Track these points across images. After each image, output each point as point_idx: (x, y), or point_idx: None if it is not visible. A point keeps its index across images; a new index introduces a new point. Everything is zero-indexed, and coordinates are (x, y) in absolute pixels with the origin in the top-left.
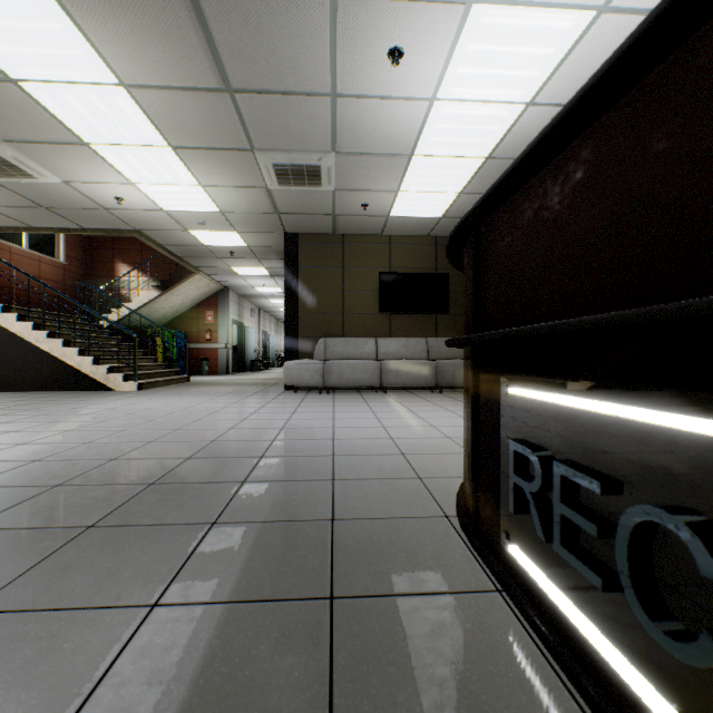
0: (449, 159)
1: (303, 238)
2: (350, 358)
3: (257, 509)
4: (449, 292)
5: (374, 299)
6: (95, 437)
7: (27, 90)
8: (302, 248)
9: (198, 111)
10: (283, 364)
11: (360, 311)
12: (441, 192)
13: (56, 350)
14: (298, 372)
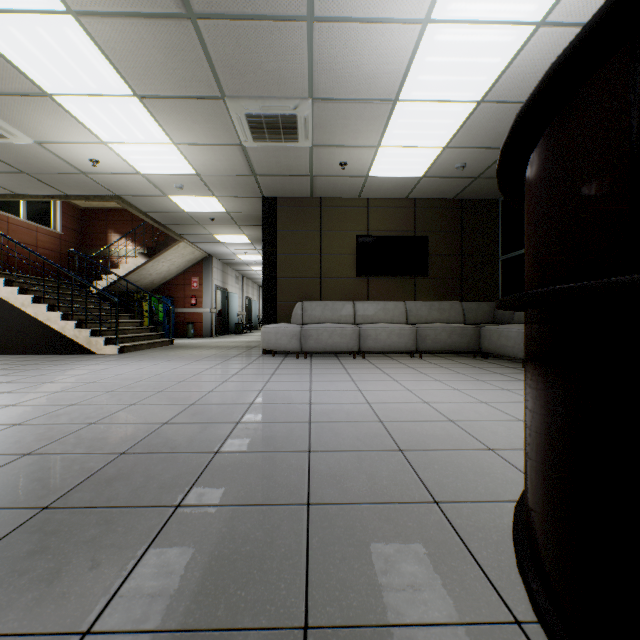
0: (437, 105)
1: (281, 202)
2: (327, 322)
3: (177, 586)
4: (428, 255)
5: (352, 262)
6: (32, 415)
7: None
8: (279, 213)
9: (160, 48)
10: None
11: (337, 275)
12: (424, 146)
13: (40, 314)
14: (274, 336)
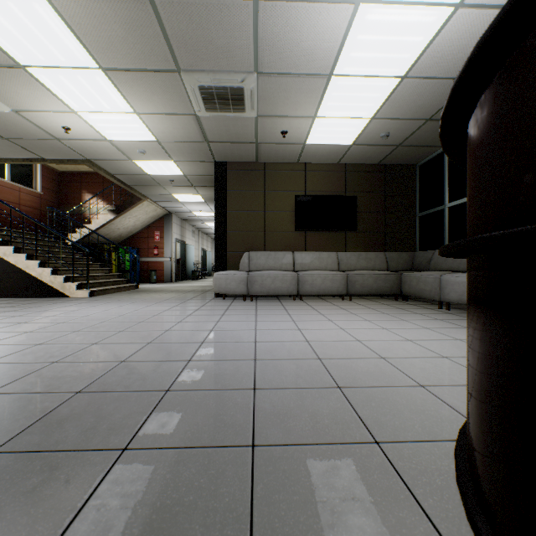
0: (366, 80)
1: (230, 166)
2: (270, 269)
3: None
4: (356, 212)
5: (291, 218)
6: (0, 354)
7: None
8: (229, 175)
9: (121, 23)
10: None
11: (279, 229)
12: (354, 117)
13: (20, 262)
14: (225, 282)
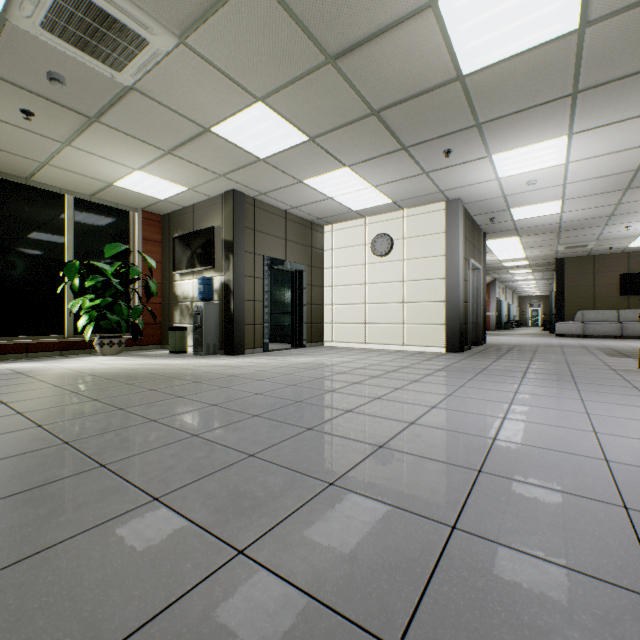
0: None
1: (566, 260)
2: (598, 321)
3: (591, 347)
4: None
5: (616, 288)
6: (517, 341)
7: (489, 247)
8: (566, 265)
9: (542, 242)
10: (517, 326)
11: (605, 295)
12: None
13: None
14: (566, 328)
